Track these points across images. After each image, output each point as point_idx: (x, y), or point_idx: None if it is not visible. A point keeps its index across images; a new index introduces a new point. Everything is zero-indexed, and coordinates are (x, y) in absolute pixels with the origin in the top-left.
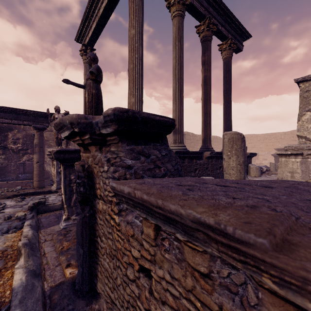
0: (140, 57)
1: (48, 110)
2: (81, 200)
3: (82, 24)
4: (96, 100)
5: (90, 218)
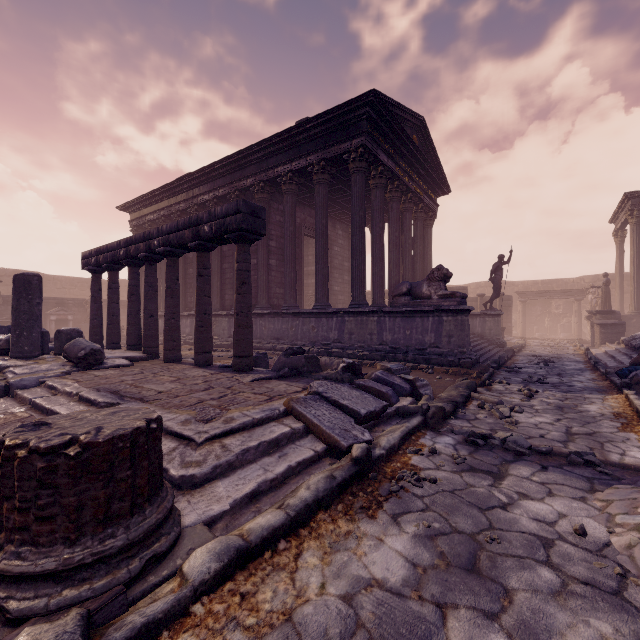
0: (636, 265)
1: (584, 287)
2: (591, 327)
3: (612, 217)
4: (606, 294)
5: (593, 331)
